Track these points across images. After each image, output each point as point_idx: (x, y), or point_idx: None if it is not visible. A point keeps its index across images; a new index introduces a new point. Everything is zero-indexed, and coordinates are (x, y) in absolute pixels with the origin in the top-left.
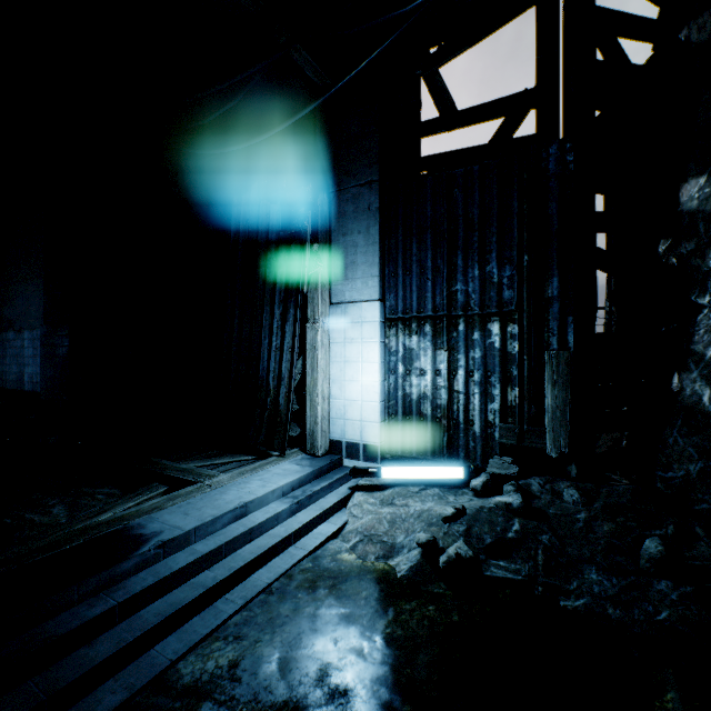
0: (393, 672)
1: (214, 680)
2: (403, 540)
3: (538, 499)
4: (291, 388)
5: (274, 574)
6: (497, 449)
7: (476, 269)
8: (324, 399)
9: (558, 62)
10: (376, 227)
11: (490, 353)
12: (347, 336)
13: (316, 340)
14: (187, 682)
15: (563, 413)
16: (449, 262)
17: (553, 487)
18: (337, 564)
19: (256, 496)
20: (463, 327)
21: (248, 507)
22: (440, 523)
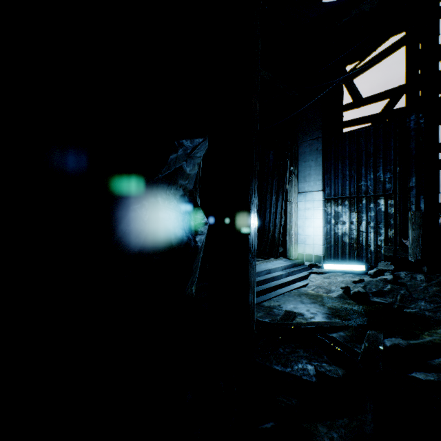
0: (332, 313)
1: (274, 306)
2: (334, 289)
3: (402, 279)
4: (280, 229)
5: (284, 291)
6: (382, 258)
7: (371, 175)
8: (295, 235)
9: (417, 72)
10: (320, 158)
11: (379, 213)
12: (306, 207)
13: (291, 209)
14: (266, 306)
15: (418, 241)
16: (357, 172)
17: (412, 275)
18: (307, 292)
19: (272, 267)
20: (365, 201)
21: (270, 270)
22: (351, 283)
